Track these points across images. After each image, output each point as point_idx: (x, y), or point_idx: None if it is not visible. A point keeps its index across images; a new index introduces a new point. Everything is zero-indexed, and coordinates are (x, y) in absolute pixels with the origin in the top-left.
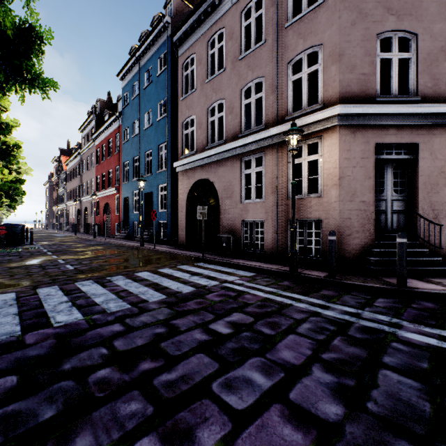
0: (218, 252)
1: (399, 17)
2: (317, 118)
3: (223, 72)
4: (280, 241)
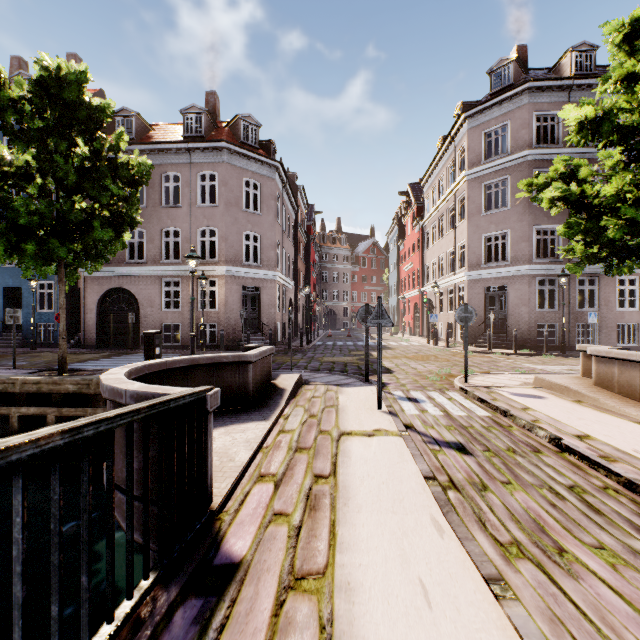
0: (141, 347)
1: (253, 226)
2: (215, 269)
3: (144, 208)
4: None
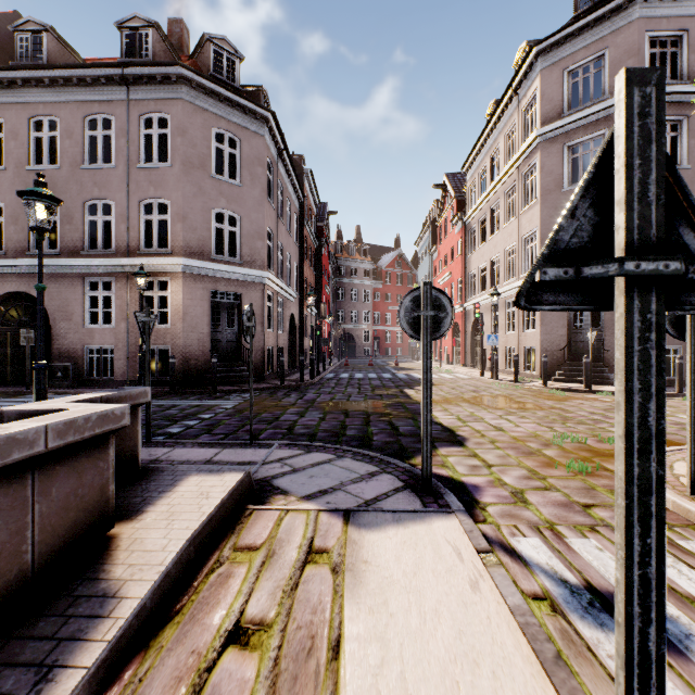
0: (50, 384)
1: (229, 201)
2: (166, 262)
3: (57, 169)
4: (132, 366)
